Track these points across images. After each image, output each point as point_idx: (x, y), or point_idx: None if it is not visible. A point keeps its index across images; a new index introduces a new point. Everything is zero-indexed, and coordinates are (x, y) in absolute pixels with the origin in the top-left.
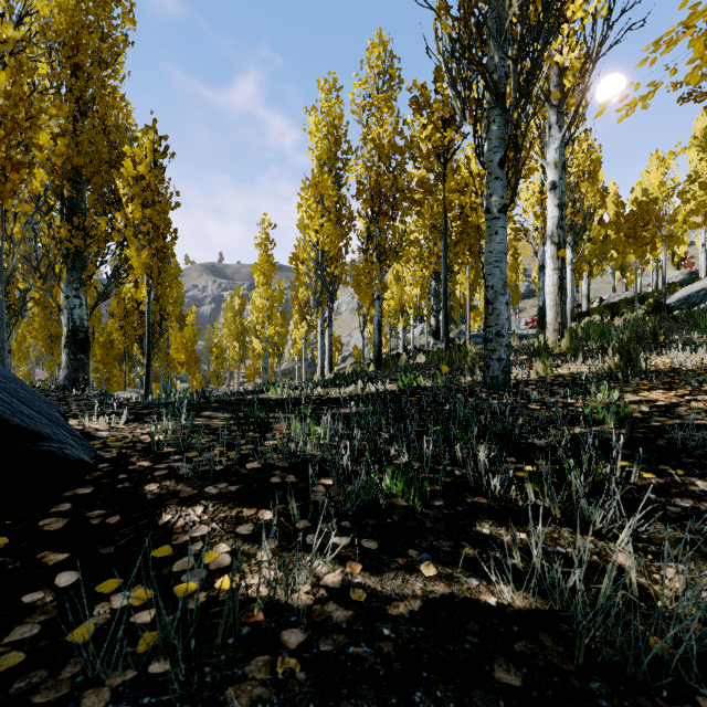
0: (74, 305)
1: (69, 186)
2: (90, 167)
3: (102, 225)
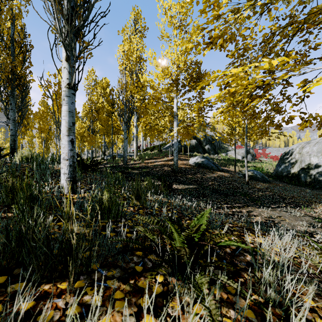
0: None
1: None
2: None
3: None
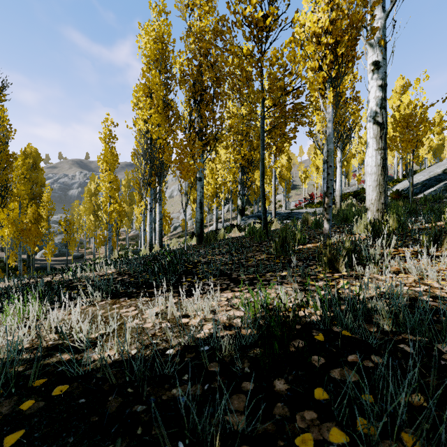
0: None
1: None
2: None
3: None
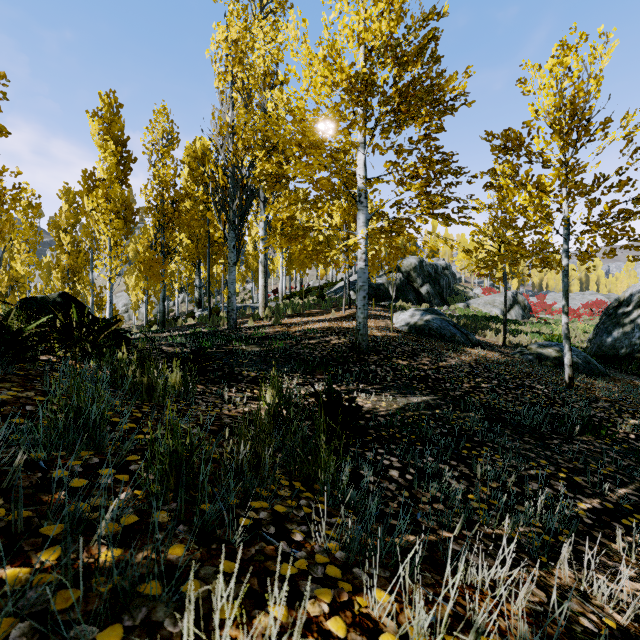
0: None
1: None
2: None
3: None
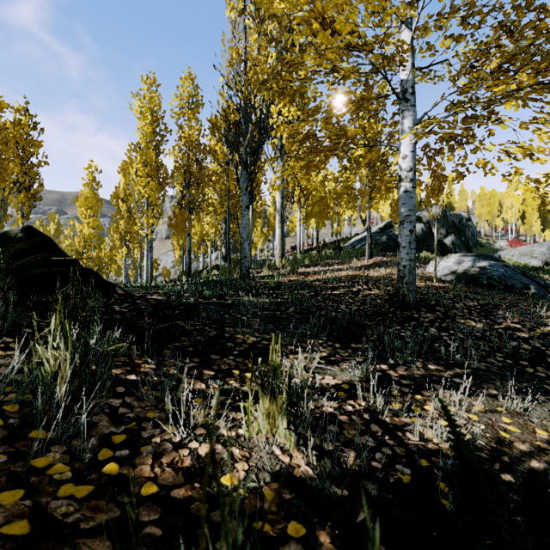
0: None
1: None
2: None
3: None
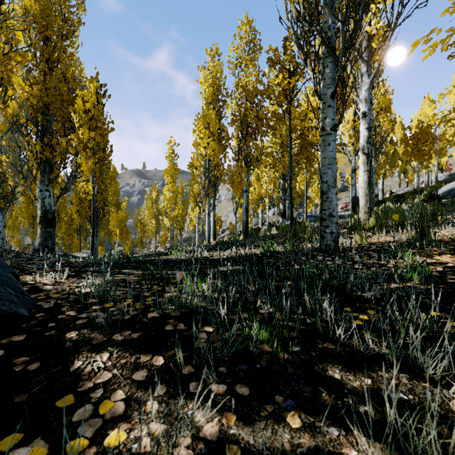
0: (45, 196)
1: (41, 117)
2: (55, 104)
3: (63, 143)
